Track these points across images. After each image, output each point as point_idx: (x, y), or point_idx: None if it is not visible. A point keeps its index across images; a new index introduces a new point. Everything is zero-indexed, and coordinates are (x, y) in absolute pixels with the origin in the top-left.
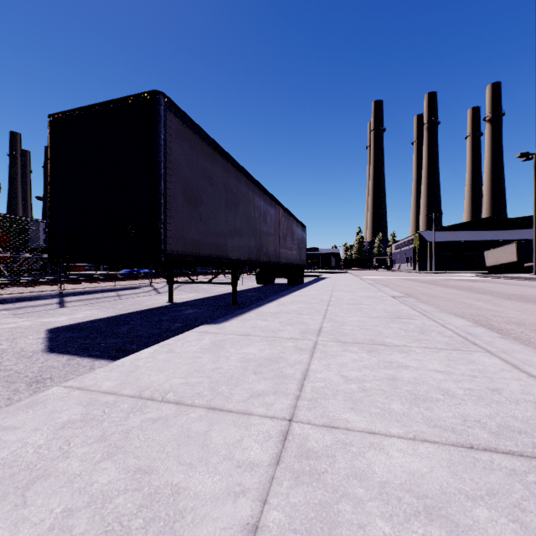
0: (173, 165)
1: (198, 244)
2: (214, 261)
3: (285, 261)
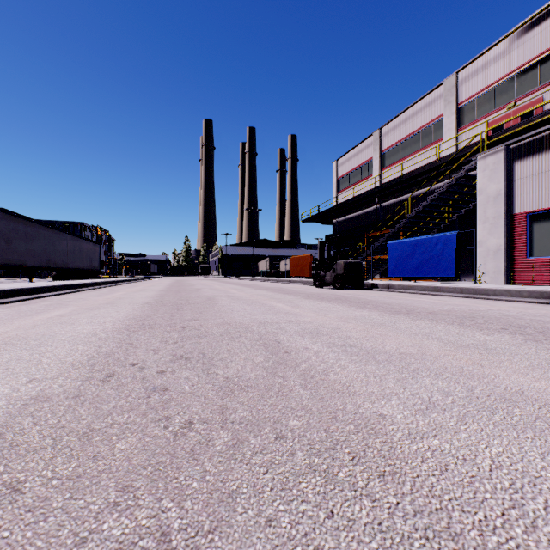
0: (0, 230)
1: (11, 260)
2: (19, 267)
3: (73, 267)
